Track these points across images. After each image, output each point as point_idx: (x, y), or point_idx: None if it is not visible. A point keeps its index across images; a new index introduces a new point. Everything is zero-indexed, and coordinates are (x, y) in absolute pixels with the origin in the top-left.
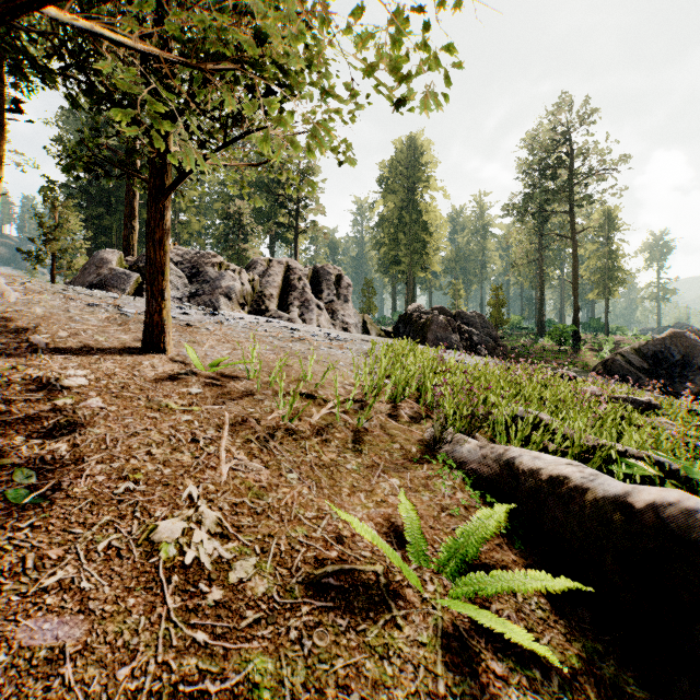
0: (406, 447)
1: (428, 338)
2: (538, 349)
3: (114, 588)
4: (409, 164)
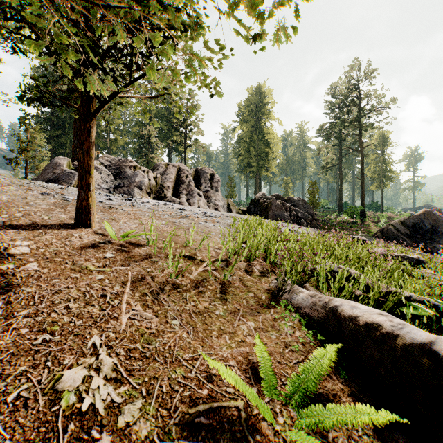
0: (258, 295)
1: (269, 215)
2: (339, 221)
3: (15, 441)
4: (257, 103)
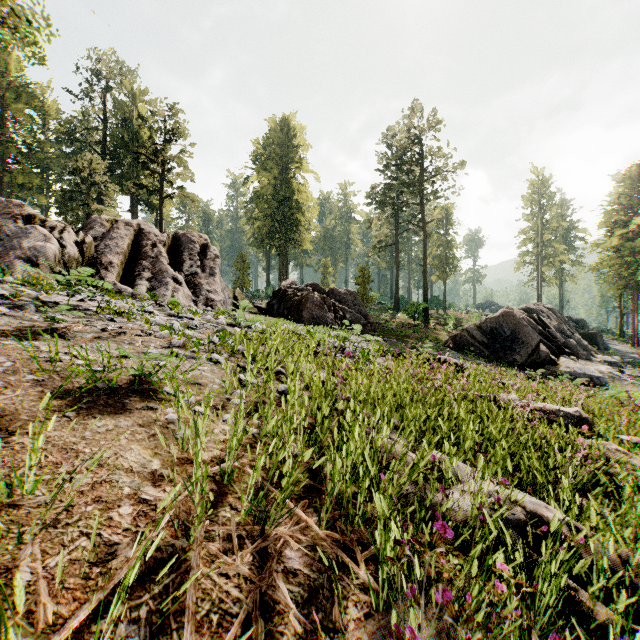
0: None
1: (303, 317)
2: (398, 324)
3: None
4: (283, 144)
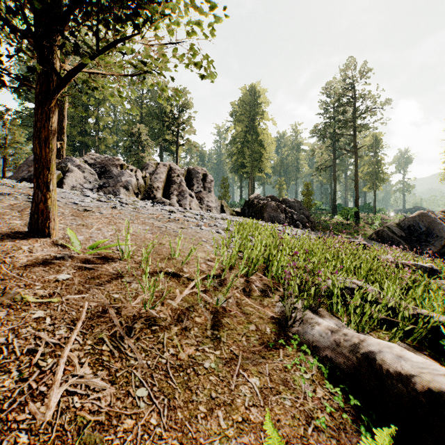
0: (261, 328)
1: (264, 216)
2: (334, 223)
3: None
4: (251, 103)
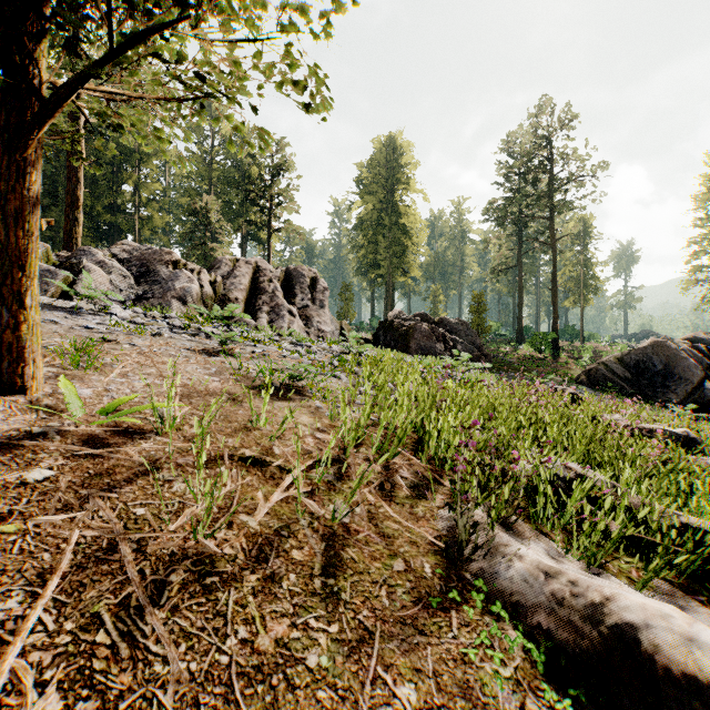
0: (414, 566)
1: (411, 347)
2: (519, 357)
3: None
4: (388, 165)
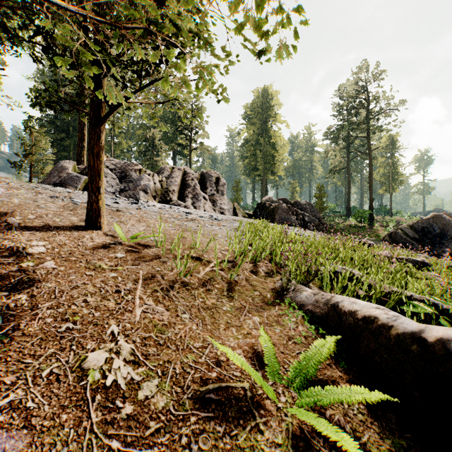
0: (263, 294)
1: (275, 218)
2: (347, 225)
3: (52, 407)
4: (263, 106)
